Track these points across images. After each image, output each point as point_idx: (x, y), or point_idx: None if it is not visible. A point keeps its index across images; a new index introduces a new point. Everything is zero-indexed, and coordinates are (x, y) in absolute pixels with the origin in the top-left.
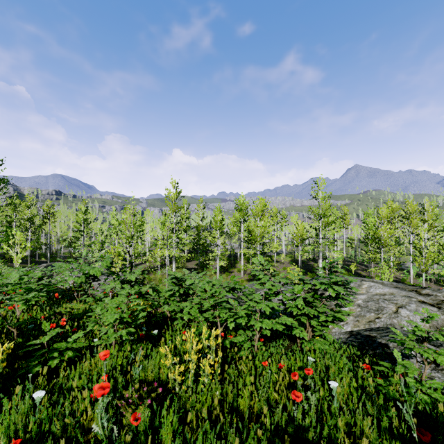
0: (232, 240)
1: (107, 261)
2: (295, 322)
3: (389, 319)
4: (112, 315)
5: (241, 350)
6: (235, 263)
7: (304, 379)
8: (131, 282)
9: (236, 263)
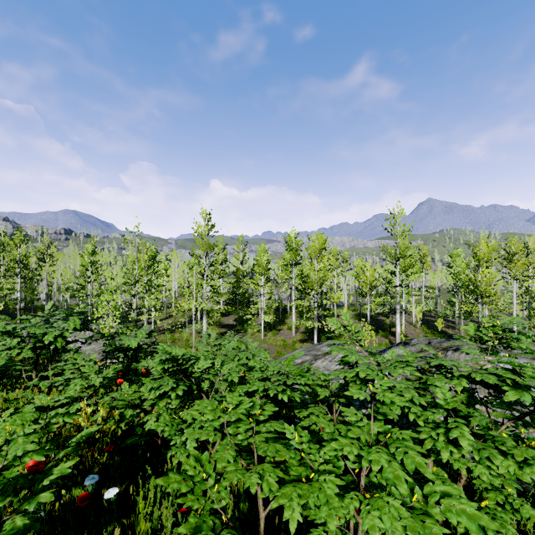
0: (280, 288)
1: (76, 321)
2: (491, 521)
3: None
4: None
5: None
6: (284, 319)
7: None
8: (132, 350)
9: (285, 318)
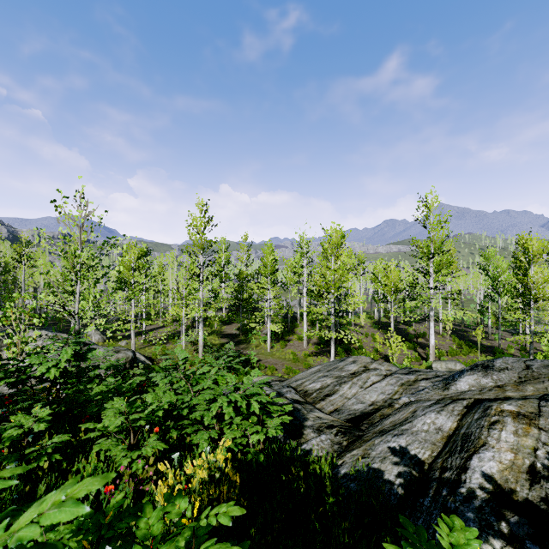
0: (289, 293)
1: None
2: None
3: None
4: None
5: None
6: (294, 327)
7: None
8: (55, 380)
9: (295, 326)
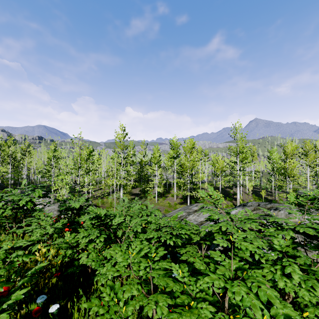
0: (167, 172)
1: (39, 191)
2: None
3: None
4: None
5: None
6: (169, 190)
7: None
8: (76, 209)
9: (170, 189)
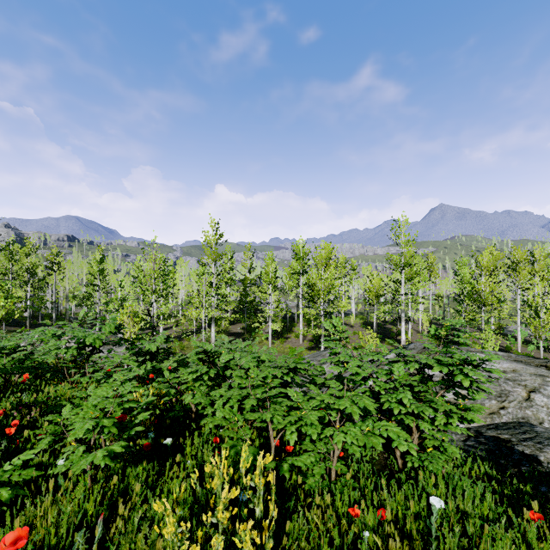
0: (287, 297)
1: (111, 325)
2: (406, 434)
3: (520, 410)
4: (83, 422)
5: (307, 474)
6: (292, 327)
7: (423, 537)
8: (151, 353)
9: (293, 326)
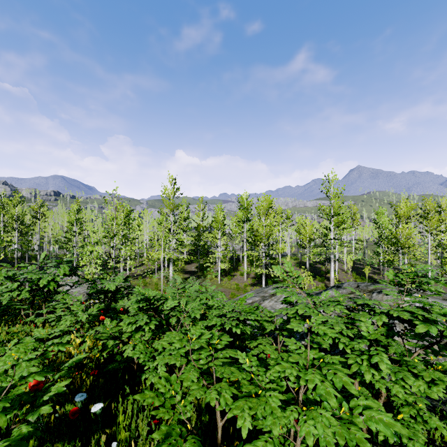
0: (234, 241)
1: (65, 268)
2: (403, 428)
3: None
4: None
5: None
6: (237, 266)
7: None
8: (111, 292)
9: (238, 265)
